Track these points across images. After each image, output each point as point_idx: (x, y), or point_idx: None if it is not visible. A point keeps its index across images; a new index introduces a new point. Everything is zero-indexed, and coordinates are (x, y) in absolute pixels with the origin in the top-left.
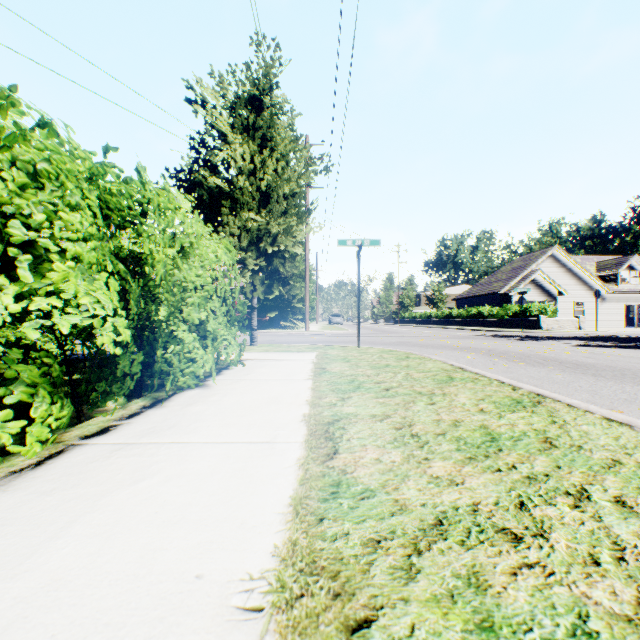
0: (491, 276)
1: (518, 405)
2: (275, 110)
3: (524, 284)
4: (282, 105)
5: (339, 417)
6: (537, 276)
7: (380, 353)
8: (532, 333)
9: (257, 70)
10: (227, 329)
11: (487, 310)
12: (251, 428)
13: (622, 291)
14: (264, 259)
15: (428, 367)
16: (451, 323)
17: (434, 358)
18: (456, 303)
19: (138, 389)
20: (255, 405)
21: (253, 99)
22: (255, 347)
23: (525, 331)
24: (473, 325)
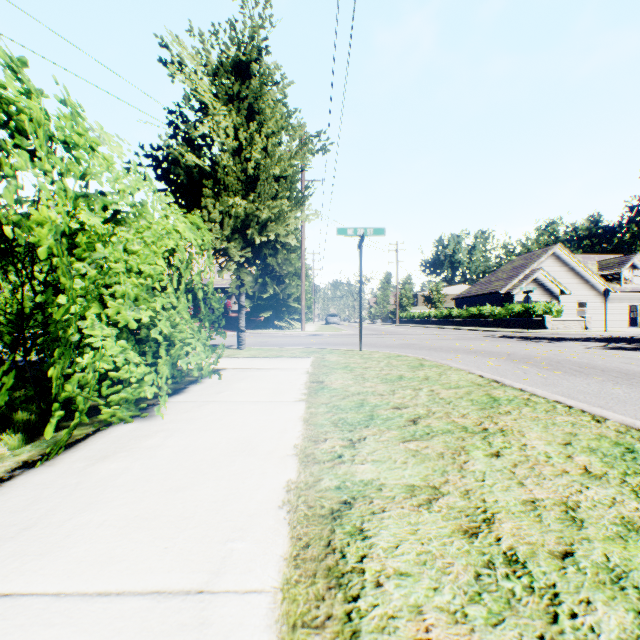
0: (491, 275)
1: (637, 458)
2: (265, 79)
3: (526, 283)
4: (273, 73)
5: (350, 494)
6: (539, 275)
7: (387, 359)
8: (539, 334)
9: (244, 31)
10: (194, 332)
11: (488, 310)
12: (180, 532)
13: (625, 290)
14: (252, 250)
15: (454, 380)
16: (451, 323)
17: (454, 366)
18: (455, 303)
19: (65, 415)
20: (210, 459)
21: (239, 66)
22: (242, 351)
23: (531, 332)
24: (474, 325)
